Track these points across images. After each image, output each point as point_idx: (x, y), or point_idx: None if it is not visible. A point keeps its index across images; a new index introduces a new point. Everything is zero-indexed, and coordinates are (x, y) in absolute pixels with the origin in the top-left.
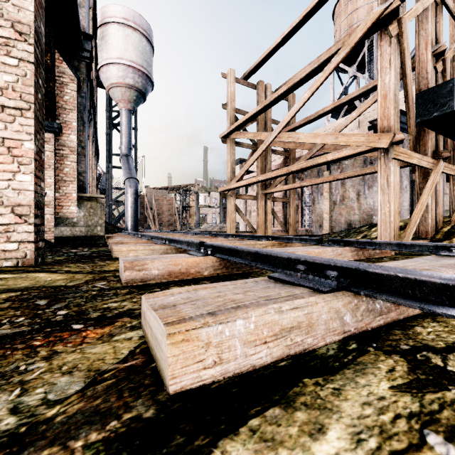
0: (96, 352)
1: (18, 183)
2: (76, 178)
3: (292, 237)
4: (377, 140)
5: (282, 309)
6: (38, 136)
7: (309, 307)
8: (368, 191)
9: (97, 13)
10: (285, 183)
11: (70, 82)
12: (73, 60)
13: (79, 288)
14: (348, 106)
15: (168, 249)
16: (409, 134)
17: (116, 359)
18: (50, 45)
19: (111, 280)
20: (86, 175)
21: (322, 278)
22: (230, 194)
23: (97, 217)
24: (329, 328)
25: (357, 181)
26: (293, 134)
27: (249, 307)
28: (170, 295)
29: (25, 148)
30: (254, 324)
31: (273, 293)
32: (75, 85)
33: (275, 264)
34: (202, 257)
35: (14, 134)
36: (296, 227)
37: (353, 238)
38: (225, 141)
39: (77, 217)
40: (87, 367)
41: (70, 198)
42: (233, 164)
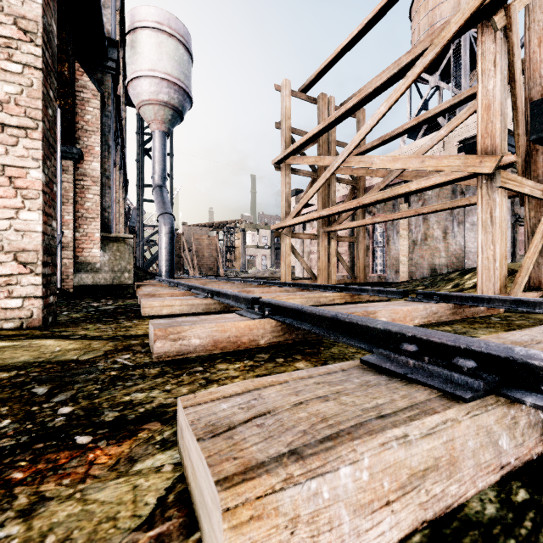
0: (105, 499)
1: (23, 223)
2: (99, 214)
3: (367, 288)
4: (478, 163)
5: (409, 438)
6: (48, 162)
7: (449, 430)
8: (458, 228)
9: (125, 17)
10: (352, 218)
11: (92, 98)
12: (96, 72)
13: (94, 364)
14: (429, 124)
15: (211, 304)
16: (518, 156)
17: (136, 518)
18: (68, 53)
19: (138, 351)
20: (111, 210)
21: (448, 368)
22: (285, 232)
23: (125, 261)
24: (480, 463)
25: (443, 216)
26: (365, 158)
27: (355, 437)
28: (221, 399)
29: (32, 177)
30: (369, 471)
31: (382, 399)
32: (98, 102)
33: (364, 337)
34: (257, 320)
35: (17, 159)
36: (366, 272)
37: (441, 288)
38: (278, 167)
39: (101, 261)
40: (87, 538)
41: (93, 239)
42: (289, 196)
